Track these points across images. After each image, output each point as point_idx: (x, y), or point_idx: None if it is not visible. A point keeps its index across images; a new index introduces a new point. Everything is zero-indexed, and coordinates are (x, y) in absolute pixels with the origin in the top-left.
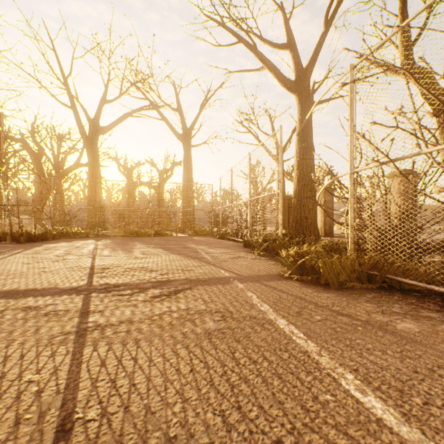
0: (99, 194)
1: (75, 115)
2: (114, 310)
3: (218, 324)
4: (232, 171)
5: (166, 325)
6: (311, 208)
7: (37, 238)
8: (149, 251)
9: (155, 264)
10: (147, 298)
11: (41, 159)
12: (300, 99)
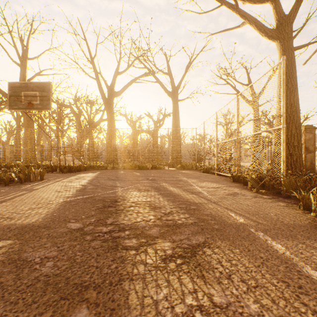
0: (114, 139)
1: (99, 84)
2: (115, 287)
3: None
4: (216, 114)
5: None
6: (296, 145)
7: (74, 169)
8: (149, 183)
9: (156, 198)
10: (157, 260)
11: (80, 117)
12: (281, 44)
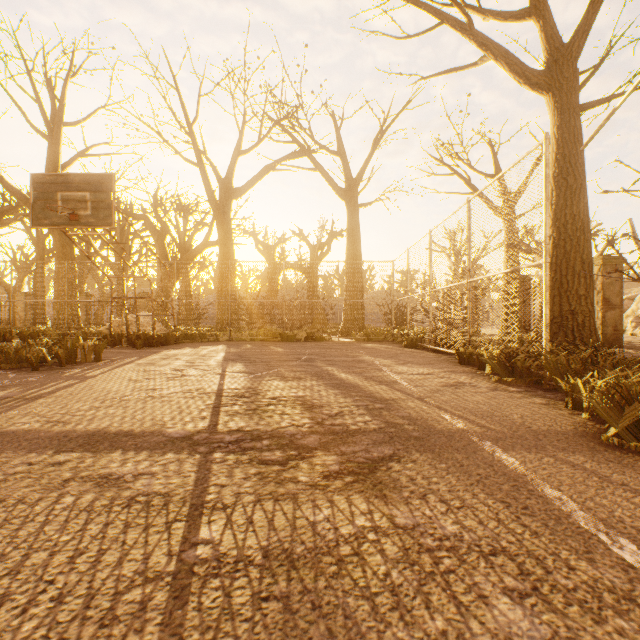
0: (232, 282)
1: (203, 174)
2: (253, 507)
3: (526, 612)
4: (430, 235)
5: (377, 590)
6: (583, 295)
7: (156, 341)
8: (302, 366)
9: (315, 392)
10: (315, 478)
11: (164, 239)
12: (556, 101)
